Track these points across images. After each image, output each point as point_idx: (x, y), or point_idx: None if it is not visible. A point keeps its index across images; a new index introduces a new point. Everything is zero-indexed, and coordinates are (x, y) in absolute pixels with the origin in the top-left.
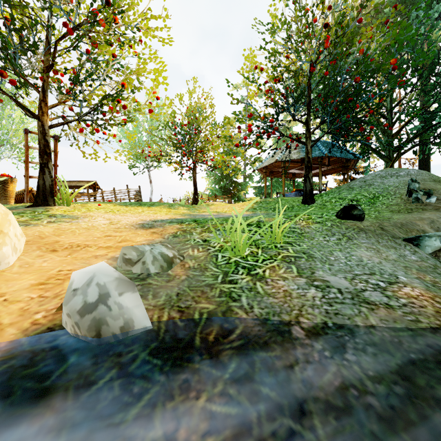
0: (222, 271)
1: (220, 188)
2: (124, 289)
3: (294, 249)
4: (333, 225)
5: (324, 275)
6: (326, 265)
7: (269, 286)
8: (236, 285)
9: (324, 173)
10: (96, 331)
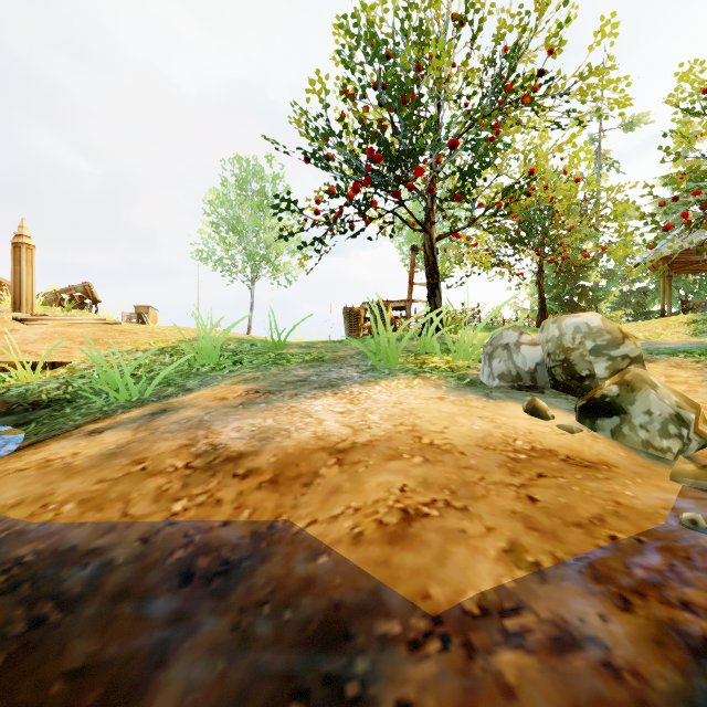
0: None
1: (554, 299)
2: None
3: None
4: None
5: None
6: None
7: None
8: None
9: None
10: None
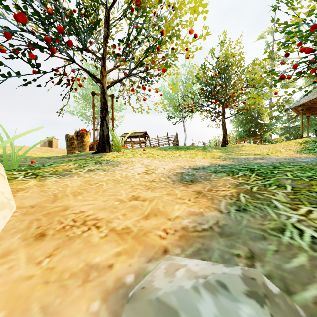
0: None
1: (245, 131)
2: None
3: None
4: None
5: None
6: None
7: None
8: None
9: None
10: None
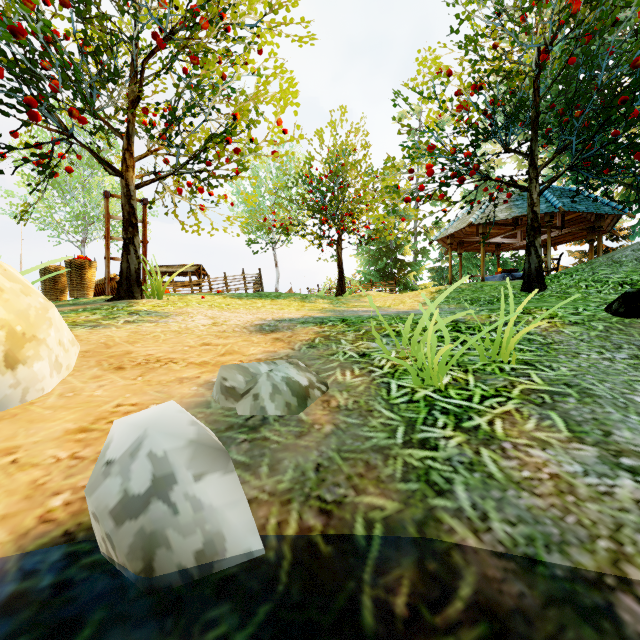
0: (402, 417)
1: (378, 271)
2: (206, 466)
3: (543, 375)
4: (610, 329)
5: (639, 440)
6: (631, 416)
7: (511, 460)
8: (437, 453)
9: (553, 242)
10: (145, 559)
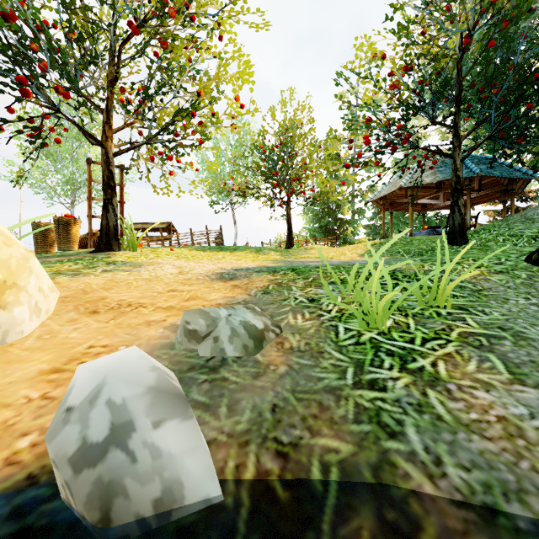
0: (350, 359)
1: (321, 228)
2: (164, 413)
3: (477, 319)
4: (533, 277)
5: None
6: None
7: (457, 402)
8: (386, 394)
9: (471, 203)
10: (102, 509)
